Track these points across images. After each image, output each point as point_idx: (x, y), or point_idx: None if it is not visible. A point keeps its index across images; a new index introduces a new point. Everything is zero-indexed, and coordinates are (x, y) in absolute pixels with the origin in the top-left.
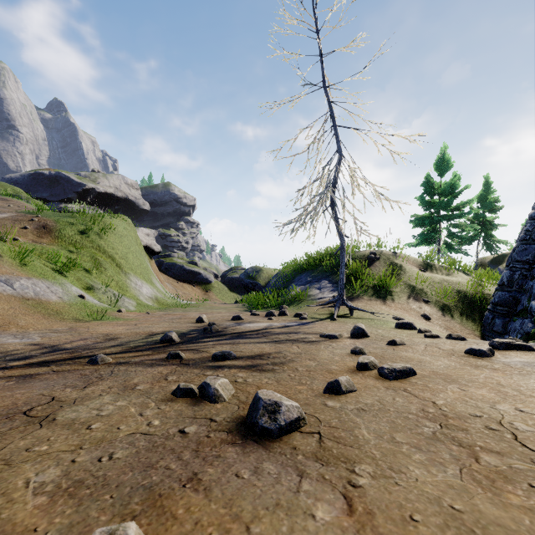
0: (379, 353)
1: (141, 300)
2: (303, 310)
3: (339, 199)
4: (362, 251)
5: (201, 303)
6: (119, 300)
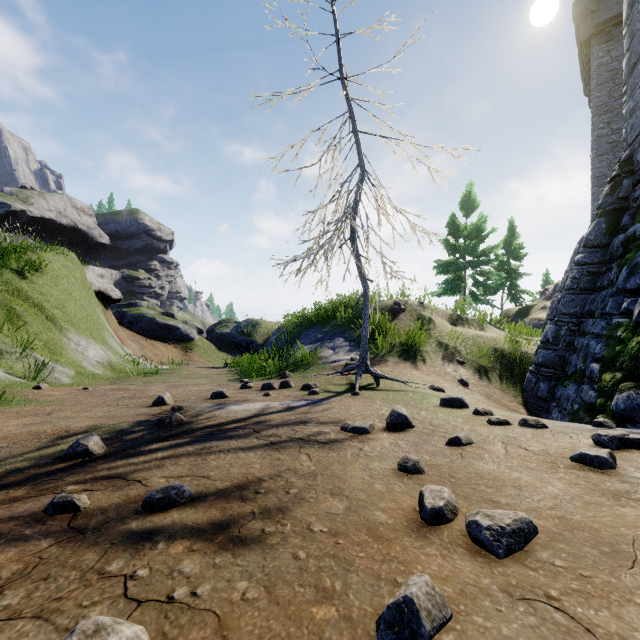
0: (444, 466)
1: (85, 367)
2: (312, 378)
3: (363, 229)
4: (383, 300)
5: (176, 369)
6: (44, 369)
